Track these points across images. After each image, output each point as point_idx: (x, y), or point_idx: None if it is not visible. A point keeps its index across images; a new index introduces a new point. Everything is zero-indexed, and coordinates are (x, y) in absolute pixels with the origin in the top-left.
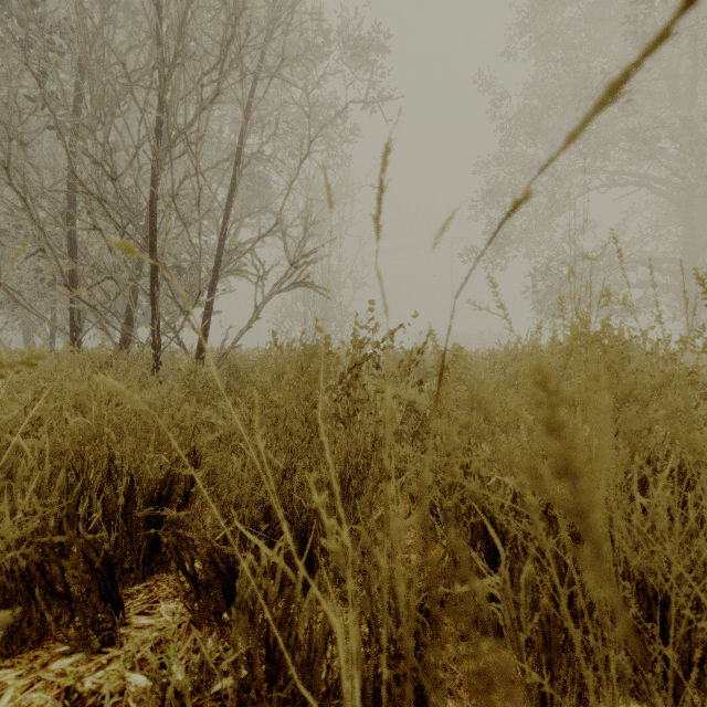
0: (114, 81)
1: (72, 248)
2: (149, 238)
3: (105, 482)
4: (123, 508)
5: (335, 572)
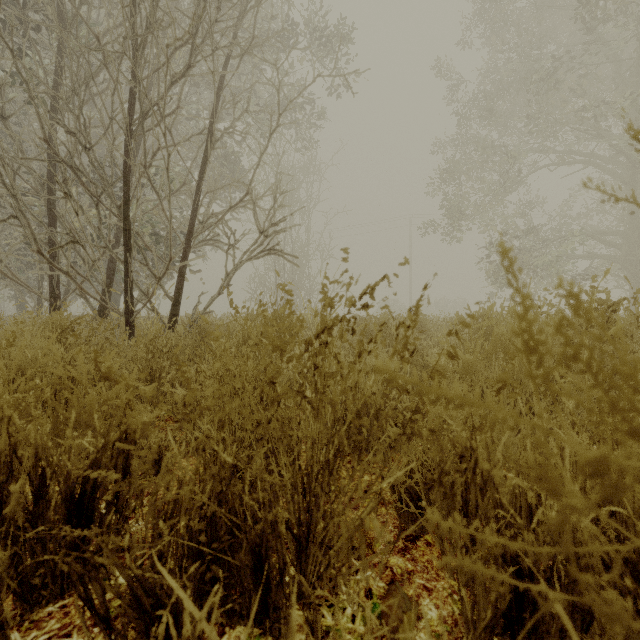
0: (82, 46)
1: (52, 218)
2: (123, 206)
3: (4, 478)
4: (30, 510)
5: (299, 589)
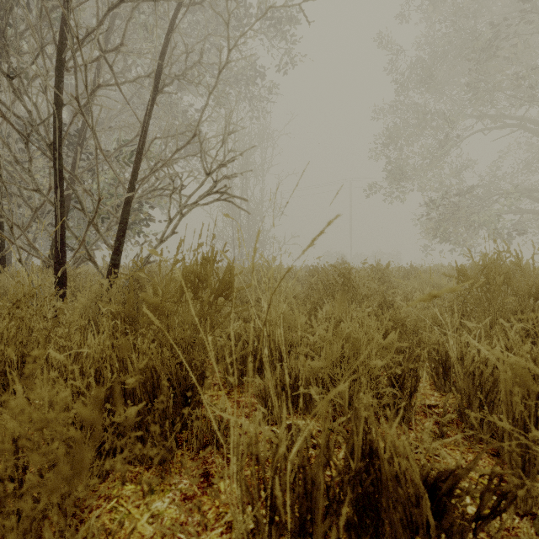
0: None
1: None
2: (53, 144)
3: None
4: None
5: None
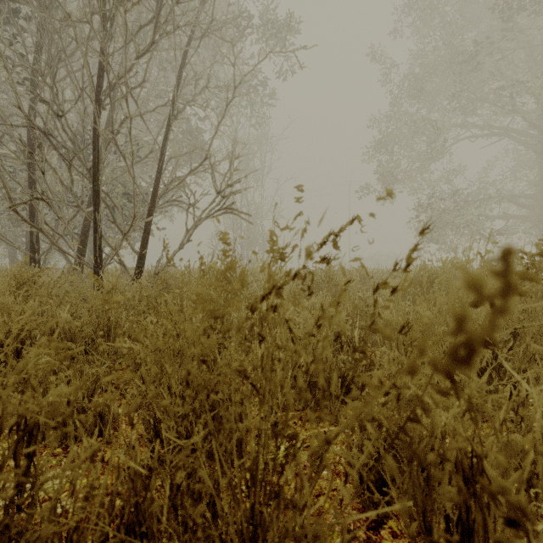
0: (49, 17)
1: (32, 180)
2: (92, 169)
3: None
4: None
5: None
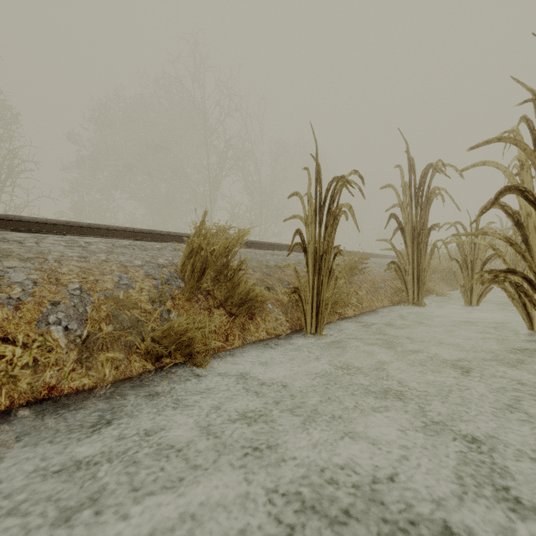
0: None
1: None
2: None
3: None
4: None
5: None
